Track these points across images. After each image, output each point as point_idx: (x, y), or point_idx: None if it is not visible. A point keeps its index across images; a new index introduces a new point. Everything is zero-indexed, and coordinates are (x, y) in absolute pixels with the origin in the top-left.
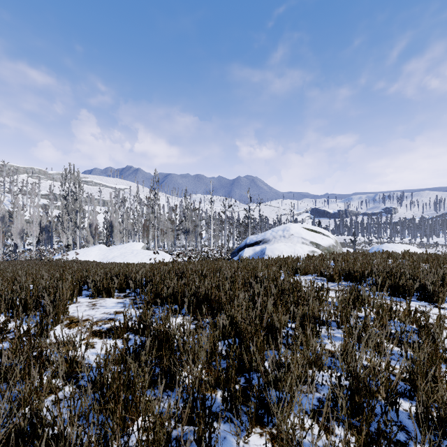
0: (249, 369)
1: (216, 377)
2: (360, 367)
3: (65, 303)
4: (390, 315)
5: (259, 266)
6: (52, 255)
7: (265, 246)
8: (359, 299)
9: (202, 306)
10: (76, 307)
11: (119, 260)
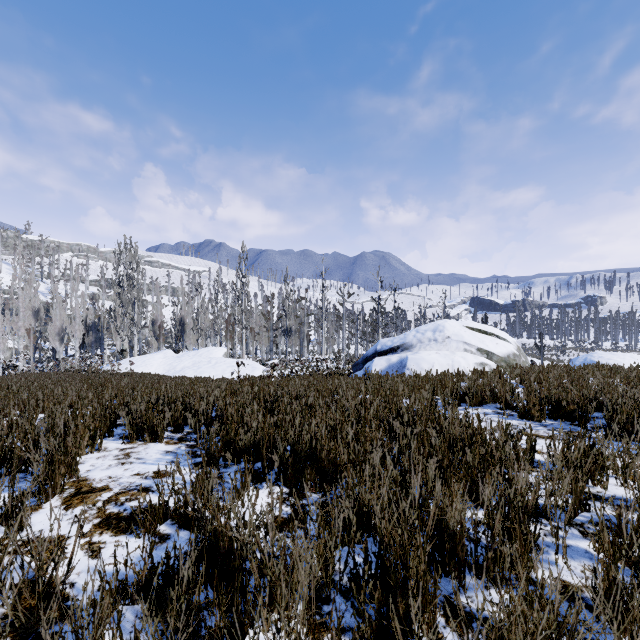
0: (402, 635)
1: None
2: None
3: (81, 451)
4: None
5: (399, 388)
6: (98, 365)
7: (405, 354)
8: (599, 462)
9: (304, 471)
10: (97, 459)
11: (190, 372)
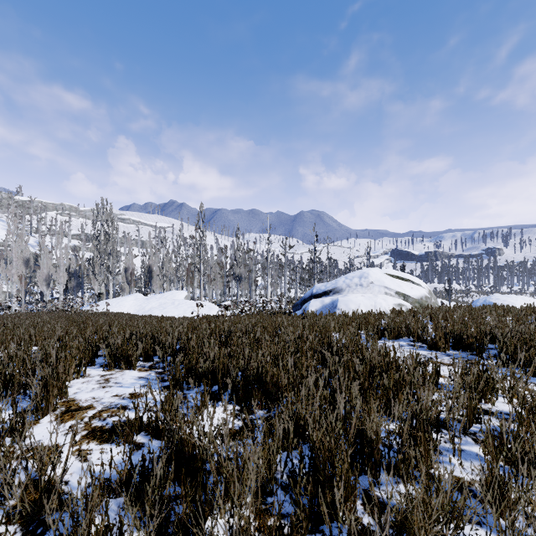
0: (329, 519)
1: None
2: None
3: (69, 377)
4: None
5: (331, 325)
6: (79, 306)
7: (336, 297)
8: (490, 384)
9: (252, 392)
10: (82, 384)
11: (157, 312)
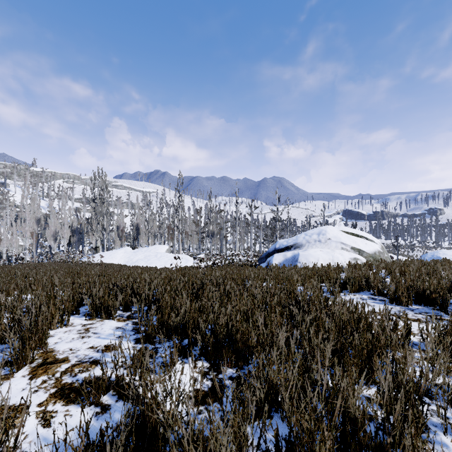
0: None
1: None
2: None
3: (53, 326)
4: None
5: (294, 278)
6: (78, 258)
7: (297, 251)
8: None
9: (222, 350)
10: (64, 333)
11: (142, 263)
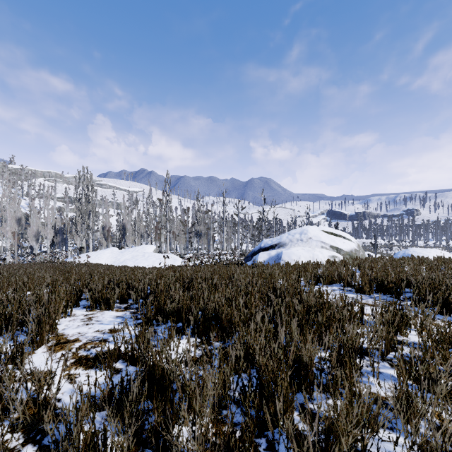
0: (272, 426)
1: (226, 441)
2: (448, 449)
3: (58, 316)
4: (448, 343)
5: (276, 273)
6: (64, 258)
7: (280, 250)
8: (404, 320)
9: (210, 327)
10: (69, 322)
11: (130, 263)
